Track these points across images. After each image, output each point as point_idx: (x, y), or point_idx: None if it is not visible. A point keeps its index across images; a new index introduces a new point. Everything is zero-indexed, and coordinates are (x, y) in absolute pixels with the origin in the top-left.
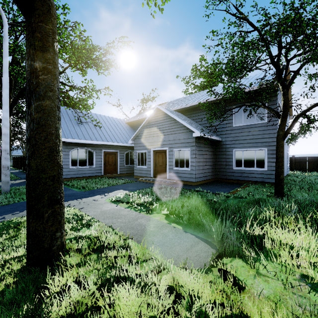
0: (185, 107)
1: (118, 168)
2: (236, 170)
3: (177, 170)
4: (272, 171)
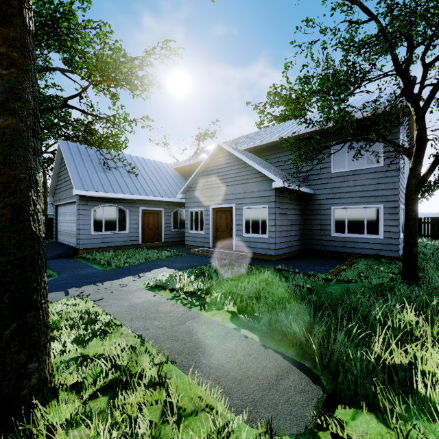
0: (259, 144)
1: (162, 234)
2: (335, 238)
3: (248, 238)
4: (391, 239)
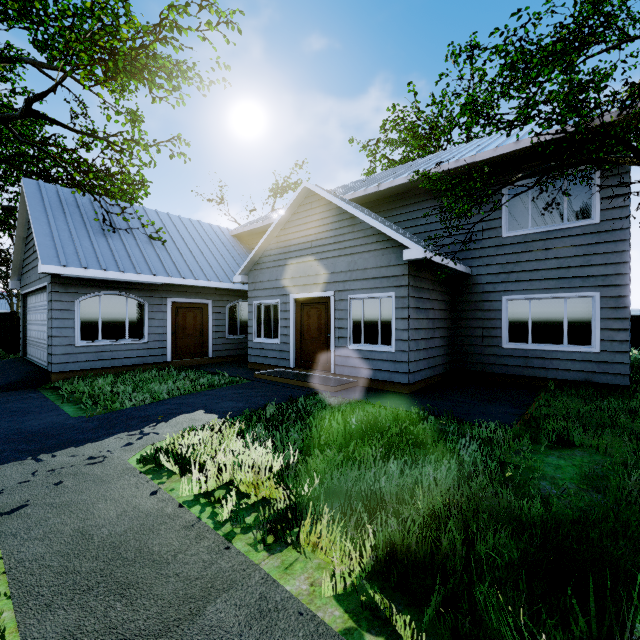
0: (375, 190)
1: (209, 344)
2: (510, 351)
3: (358, 351)
4: (614, 353)
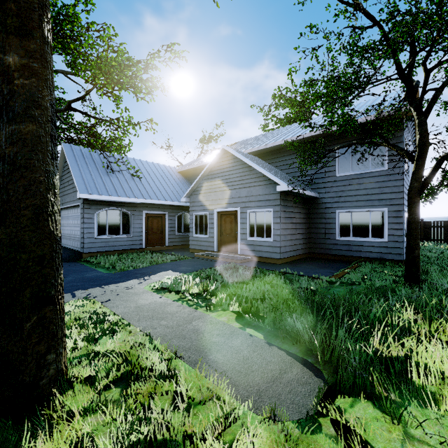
0: (264, 148)
1: (166, 238)
2: (340, 241)
3: (253, 241)
4: (395, 242)
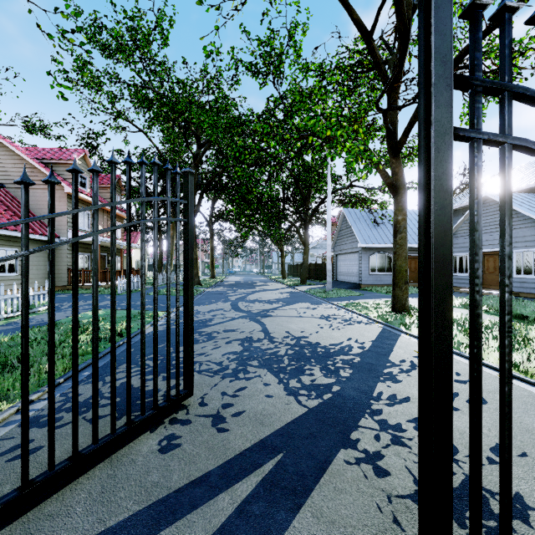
0: None
1: None
2: None
3: (519, 279)
4: None
